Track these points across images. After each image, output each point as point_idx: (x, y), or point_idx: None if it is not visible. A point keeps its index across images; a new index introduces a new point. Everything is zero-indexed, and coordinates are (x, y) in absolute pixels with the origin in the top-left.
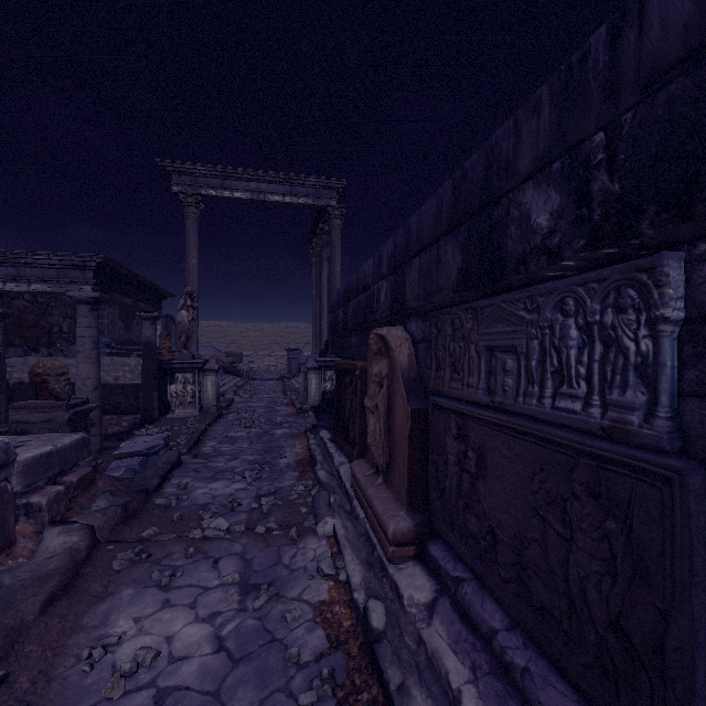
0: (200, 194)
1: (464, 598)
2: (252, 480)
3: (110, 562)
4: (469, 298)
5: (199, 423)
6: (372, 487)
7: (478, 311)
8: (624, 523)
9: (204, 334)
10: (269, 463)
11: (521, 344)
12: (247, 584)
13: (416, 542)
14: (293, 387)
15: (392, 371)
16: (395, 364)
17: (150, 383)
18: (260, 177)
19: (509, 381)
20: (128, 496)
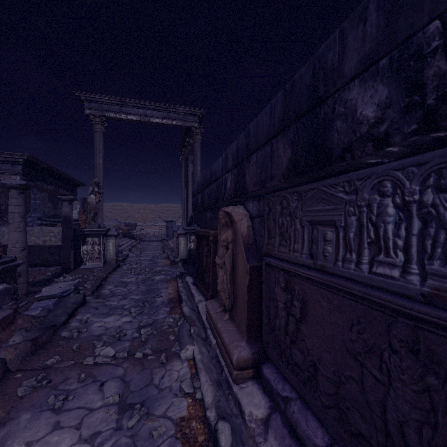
0: (104, 116)
1: (292, 416)
2: (136, 314)
3: (16, 388)
4: (295, 183)
5: (102, 272)
6: (221, 321)
7: (302, 194)
8: (445, 380)
9: (110, 211)
10: (149, 301)
11: (340, 219)
12: (125, 403)
13: (253, 366)
14: (170, 246)
15: (235, 238)
16: (237, 233)
17: (68, 244)
18: (146, 105)
19: (328, 248)
20: (39, 332)
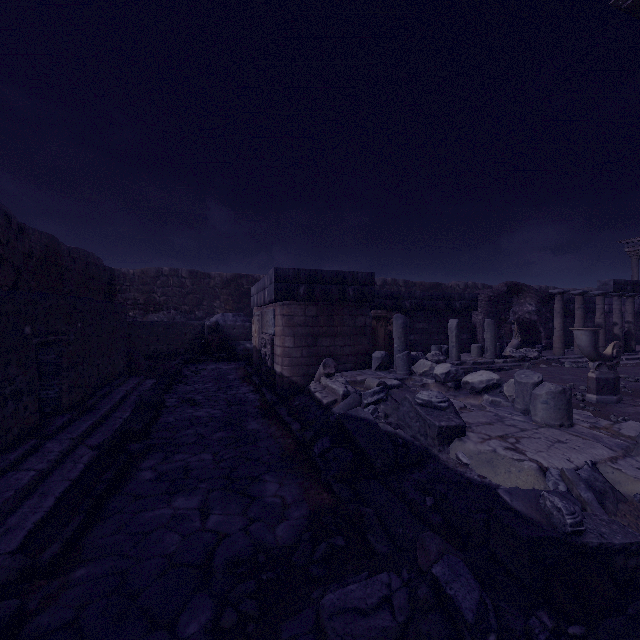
0: (637, 250)
1: None
2: None
3: None
4: None
5: None
6: None
7: None
8: None
9: None
10: None
11: None
12: None
13: None
14: None
15: None
16: None
17: None
18: None
19: None
20: None
